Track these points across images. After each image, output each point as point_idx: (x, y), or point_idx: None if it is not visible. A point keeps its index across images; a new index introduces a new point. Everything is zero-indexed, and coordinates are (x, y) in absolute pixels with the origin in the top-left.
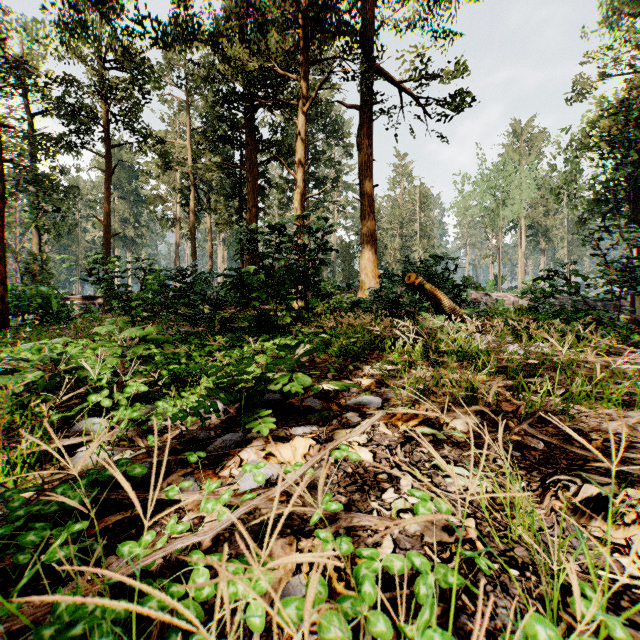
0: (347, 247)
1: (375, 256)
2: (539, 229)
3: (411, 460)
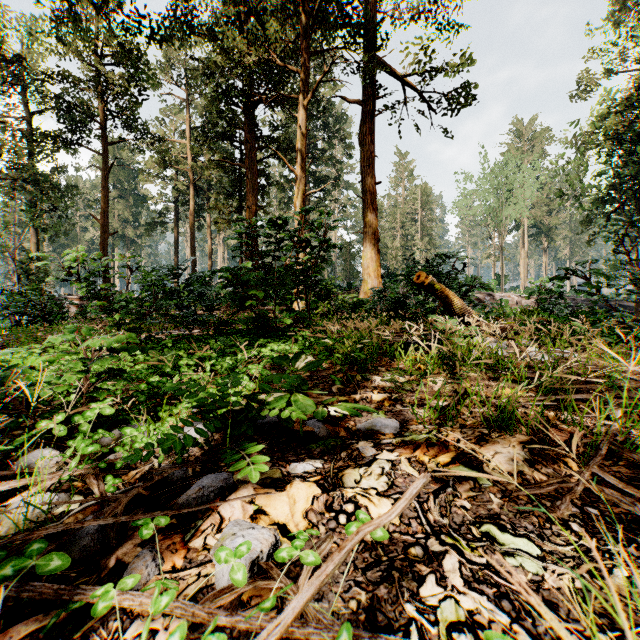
0: (348, 247)
1: (378, 255)
2: (542, 228)
3: (451, 522)
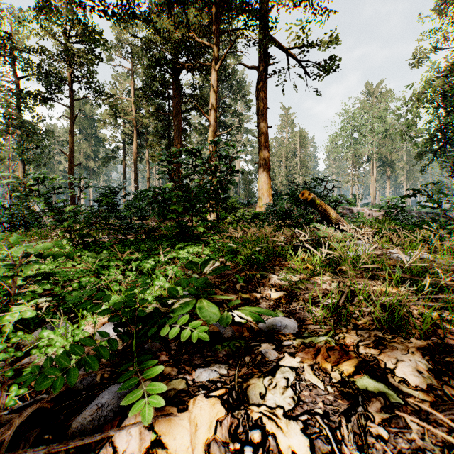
0: (247, 174)
1: (269, 180)
2: (386, 161)
3: None
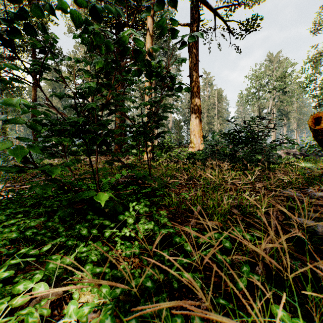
0: (178, 122)
1: (200, 123)
2: (283, 112)
3: None
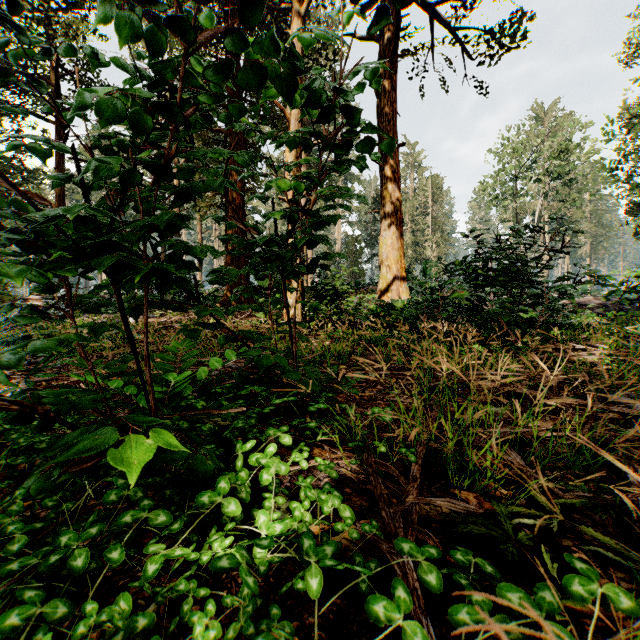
0: (353, 242)
1: (401, 241)
2: (563, 223)
3: None
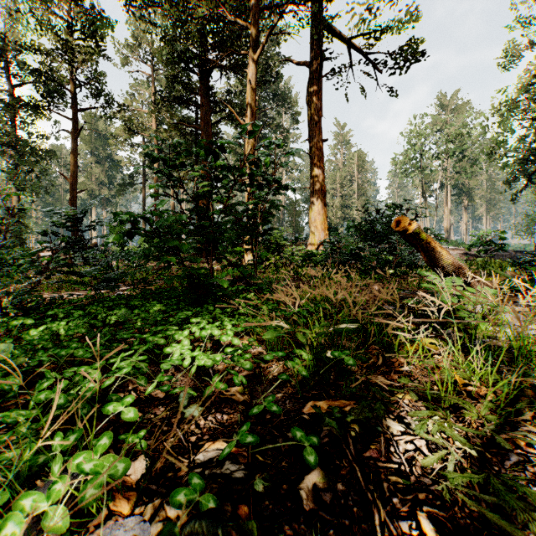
0: (294, 205)
1: (324, 209)
2: (463, 189)
3: None
